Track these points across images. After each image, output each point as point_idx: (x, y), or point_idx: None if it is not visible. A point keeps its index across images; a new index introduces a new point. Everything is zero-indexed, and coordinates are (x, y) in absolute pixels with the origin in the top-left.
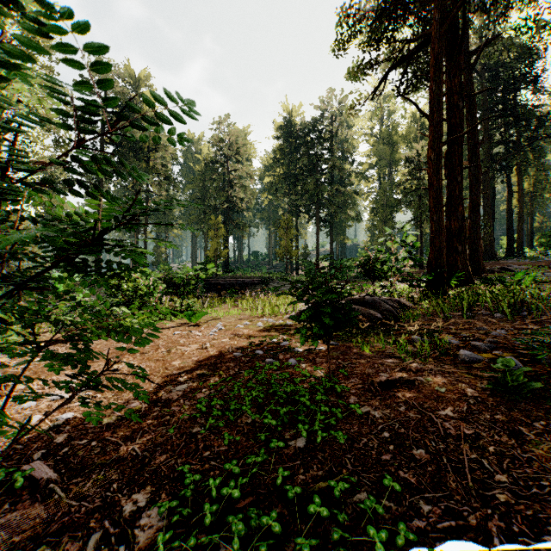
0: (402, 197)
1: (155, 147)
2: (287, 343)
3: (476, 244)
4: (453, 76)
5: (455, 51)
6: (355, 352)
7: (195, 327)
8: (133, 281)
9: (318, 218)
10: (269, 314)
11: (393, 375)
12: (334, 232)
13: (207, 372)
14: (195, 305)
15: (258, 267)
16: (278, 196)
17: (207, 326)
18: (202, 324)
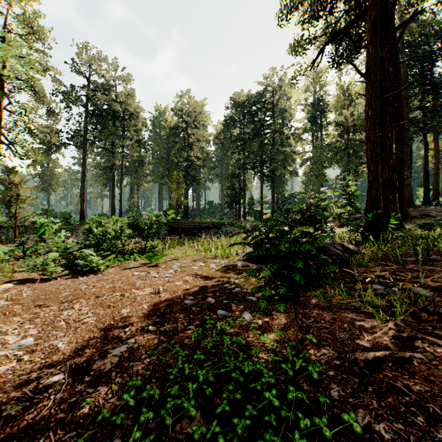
0: (333, 155)
1: (128, 116)
2: (239, 289)
3: (401, 193)
4: (384, 44)
5: (387, 21)
6: (315, 304)
7: (153, 268)
8: (103, 225)
9: (262, 173)
10: (222, 255)
11: (375, 345)
12: (275, 185)
13: (152, 327)
14: (158, 246)
15: (213, 214)
16: (229, 156)
17: (165, 267)
18: (161, 264)
